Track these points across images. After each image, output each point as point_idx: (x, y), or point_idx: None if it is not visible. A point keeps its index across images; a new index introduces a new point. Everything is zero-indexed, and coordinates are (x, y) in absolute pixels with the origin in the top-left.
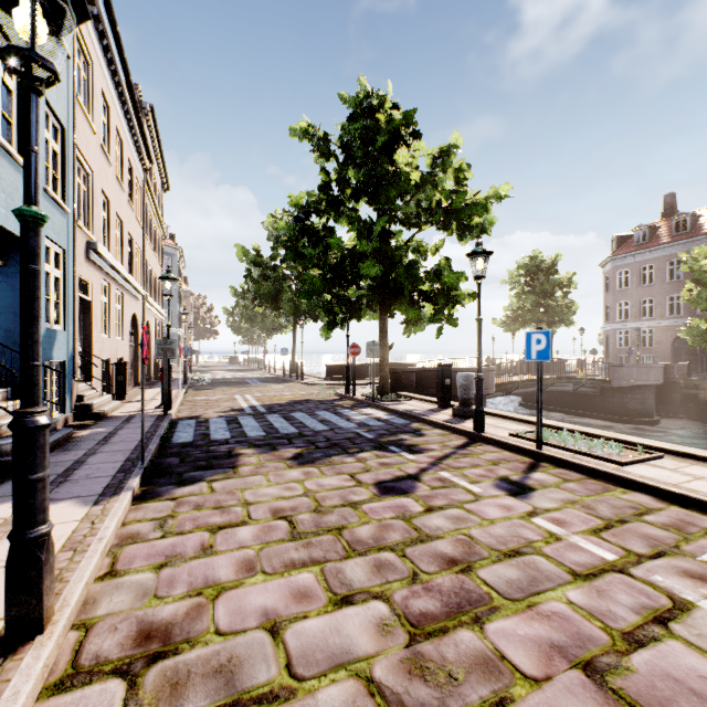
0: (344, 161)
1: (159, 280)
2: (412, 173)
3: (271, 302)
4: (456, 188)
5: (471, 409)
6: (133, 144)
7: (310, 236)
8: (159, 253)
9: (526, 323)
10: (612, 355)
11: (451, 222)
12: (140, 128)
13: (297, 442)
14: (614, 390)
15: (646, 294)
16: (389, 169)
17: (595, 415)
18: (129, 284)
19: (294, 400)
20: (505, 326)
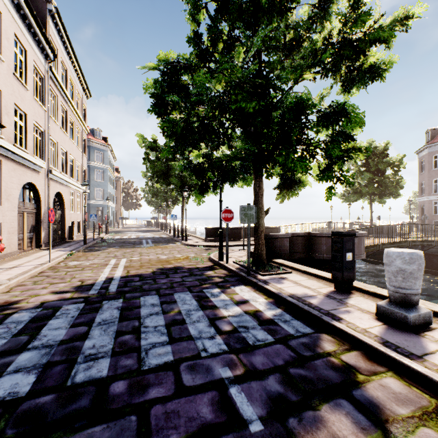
0: (215, 10)
1: (80, 162)
2: None
3: (163, 178)
4: None
5: (418, 312)
6: (25, 27)
7: (179, 92)
8: (80, 142)
9: (362, 195)
10: (428, 220)
11: (341, 62)
12: (30, 11)
13: None
14: None
15: None
16: None
17: None
18: (13, 152)
19: (163, 268)
20: (345, 198)
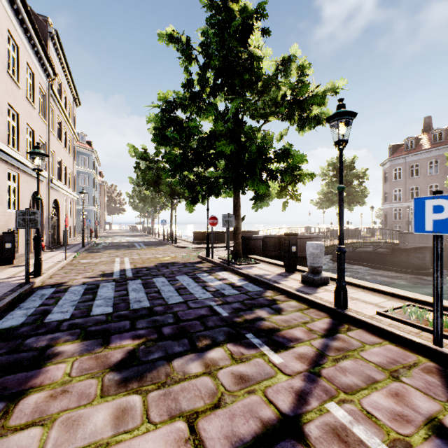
0: (204, 63)
1: (71, 169)
2: (263, 62)
3: (154, 186)
4: (301, 78)
5: (320, 276)
6: (33, 54)
7: (175, 125)
8: (71, 150)
9: (333, 203)
10: (390, 225)
11: (294, 113)
12: (39, 40)
13: (140, 326)
14: (402, 250)
15: (413, 183)
16: (242, 56)
17: (388, 268)
18: (26, 166)
19: (162, 263)
20: (319, 205)
